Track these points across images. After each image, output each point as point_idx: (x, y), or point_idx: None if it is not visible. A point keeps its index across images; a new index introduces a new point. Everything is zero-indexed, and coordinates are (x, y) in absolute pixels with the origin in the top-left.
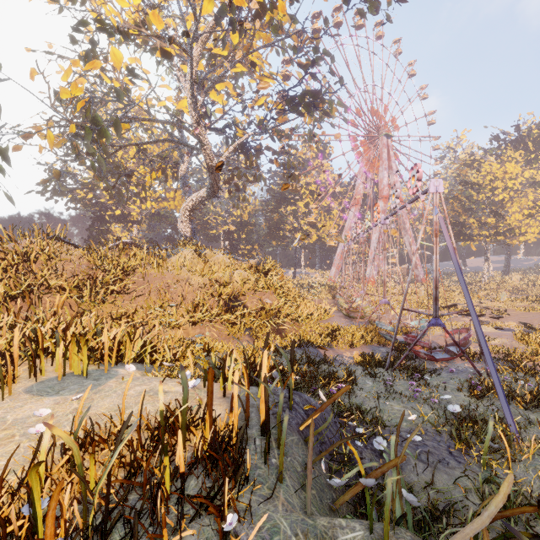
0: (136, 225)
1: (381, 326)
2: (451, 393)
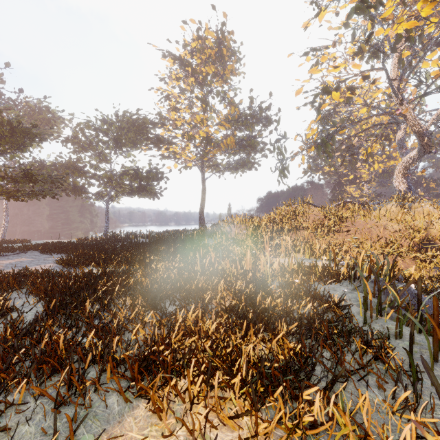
0: (366, 184)
1: None
2: None
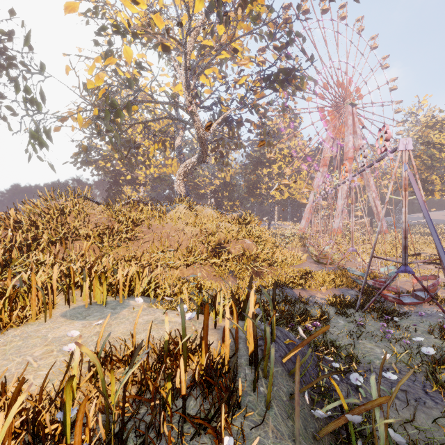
0: (142, 187)
1: (350, 271)
2: (422, 335)
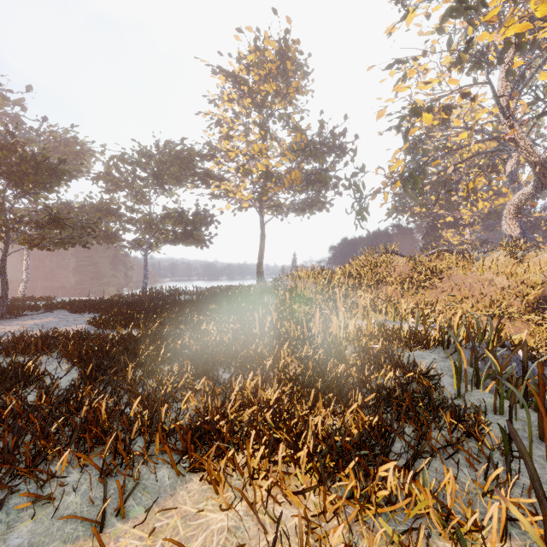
0: (467, 228)
1: None
2: None
